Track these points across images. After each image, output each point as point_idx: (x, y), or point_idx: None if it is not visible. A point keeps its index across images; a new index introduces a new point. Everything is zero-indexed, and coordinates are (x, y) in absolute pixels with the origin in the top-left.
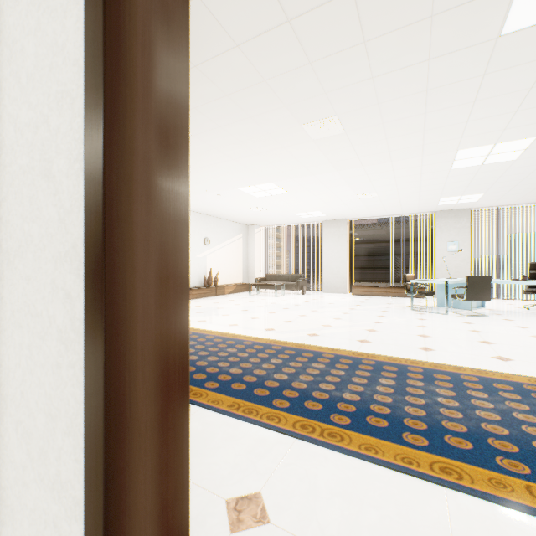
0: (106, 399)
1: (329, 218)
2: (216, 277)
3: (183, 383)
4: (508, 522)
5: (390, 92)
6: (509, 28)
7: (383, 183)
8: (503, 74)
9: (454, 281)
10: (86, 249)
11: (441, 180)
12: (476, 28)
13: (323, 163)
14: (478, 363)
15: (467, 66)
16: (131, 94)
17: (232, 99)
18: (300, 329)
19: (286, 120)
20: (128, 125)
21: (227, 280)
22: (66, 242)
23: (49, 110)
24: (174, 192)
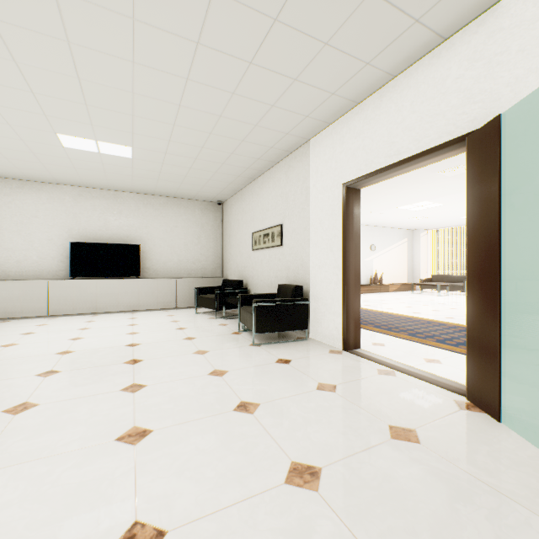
0: (346, 292)
1: None
2: (380, 277)
3: (359, 295)
4: None
5: None
6: None
7: None
8: None
9: None
10: (342, 266)
11: None
12: None
13: None
14: None
15: None
16: (349, 237)
17: None
18: (441, 314)
19: (422, 173)
20: (349, 243)
21: (391, 280)
22: (336, 264)
23: (332, 237)
24: (357, 253)
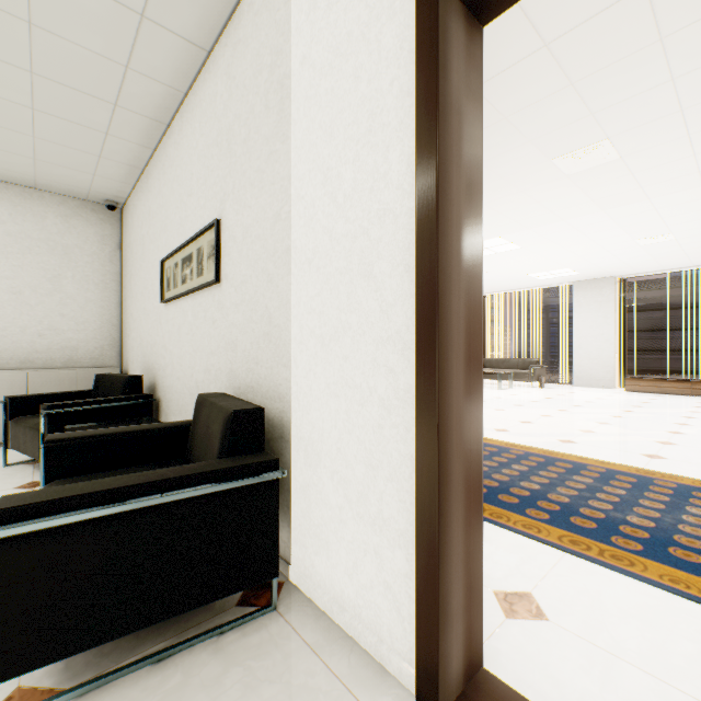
0: (438, 450)
1: (583, 277)
2: None
3: (478, 452)
4: None
5: None
6: None
7: (687, 219)
8: None
9: None
10: (418, 334)
11: None
12: None
13: (580, 203)
14: None
15: None
16: (450, 208)
17: None
18: (545, 433)
19: (528, 157)
20: (449, 234)
21: None
22: (388, 329)
23: (369, 224)
24: (473, 282)
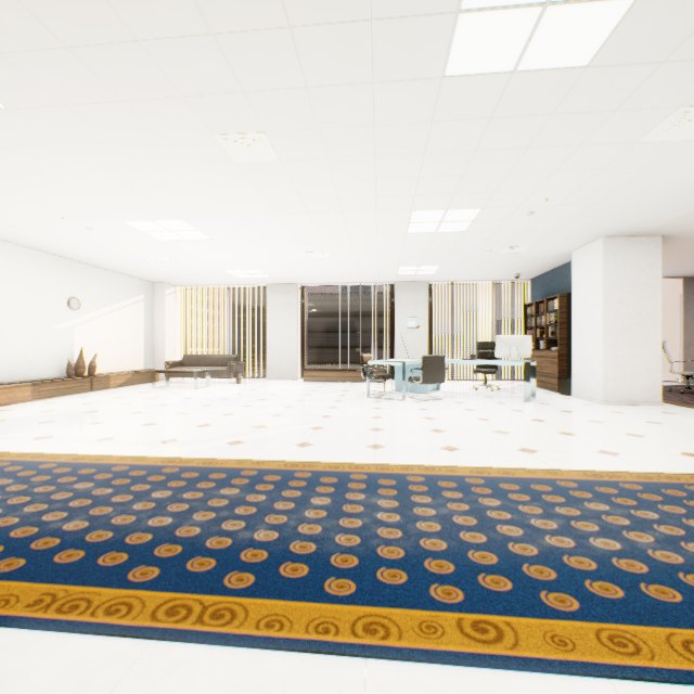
0: None
1: (275, 280)
2: (93, 362)
3: None
4: (435, 688)
5: (332, 116)
6: (453, 69)
7: (337, 241)
8: (450, 126)
9: (411, 362)
10: None
11: (399, 245)
12: (421, 56)
13: (256, 202)
14: (427, 457)
15: (415, 105)
16: None
17: (80, 58)
18: (218, 436)
19: (188, 121)
20: None
21: (115, 365)
22: None
23: None
24: None
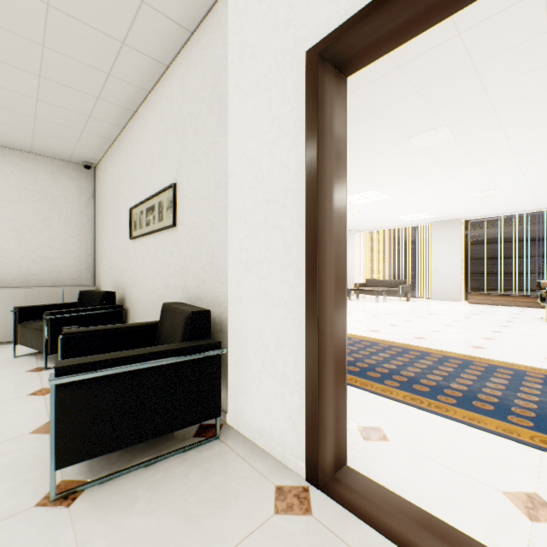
0: (318, 331)
1: (438, 219)
2: None
3: (344, 334)
4: None
5: (506, 97)
6: None
7: (507, 179)
8: None
9: None
10: (306, 263)
11: None
12: None
13: (431, 167)
14: None
15: None
16: (325, 189)
17: None
18: (405, 332)
19: (391, 137)
20: (324, 204)
21: None
22: (289, 260)
23: (278, 195)
24: (340, 232)
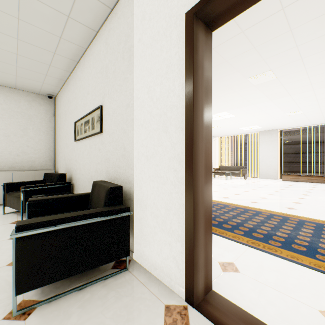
0: (194, 201)
1: (264, 129)
2: None
3: (210, 203)
4: None
5: (310, 51)
6: None
7: (307, 104)
8: None
9: None
10: (186, 155)
11: None
12: None
13: (260, 97)
14: None
15: None
16: (198, 105)
17: None
18: (245, 198)
19: (237, 77)
20: (198, 116)
21: None
22: (174, 153)
23: (166, 110)
24: (208, 135)
